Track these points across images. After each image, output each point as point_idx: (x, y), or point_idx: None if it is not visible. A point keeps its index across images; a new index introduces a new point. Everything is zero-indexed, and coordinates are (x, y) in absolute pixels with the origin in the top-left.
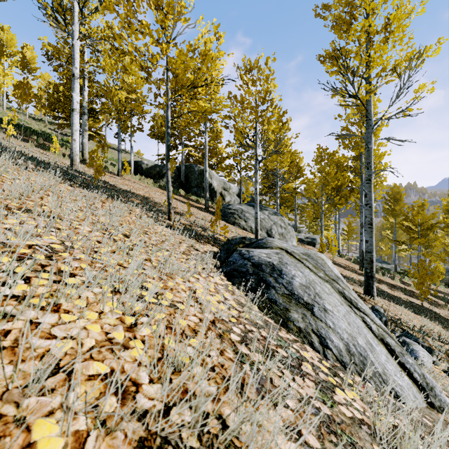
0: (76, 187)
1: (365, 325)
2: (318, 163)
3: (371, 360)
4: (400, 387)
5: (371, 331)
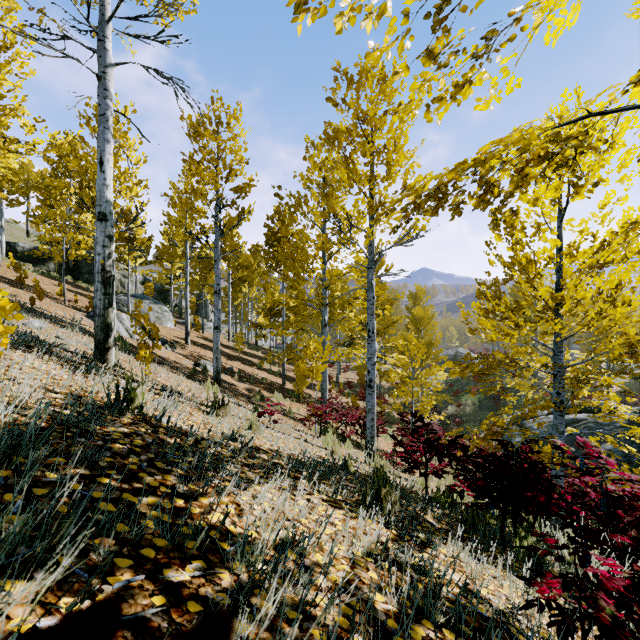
0: (15, 288)
1: (123, 326)
2: (202, 264)
3: (117, 329)
4: (122, 333)
5: (124, 327)
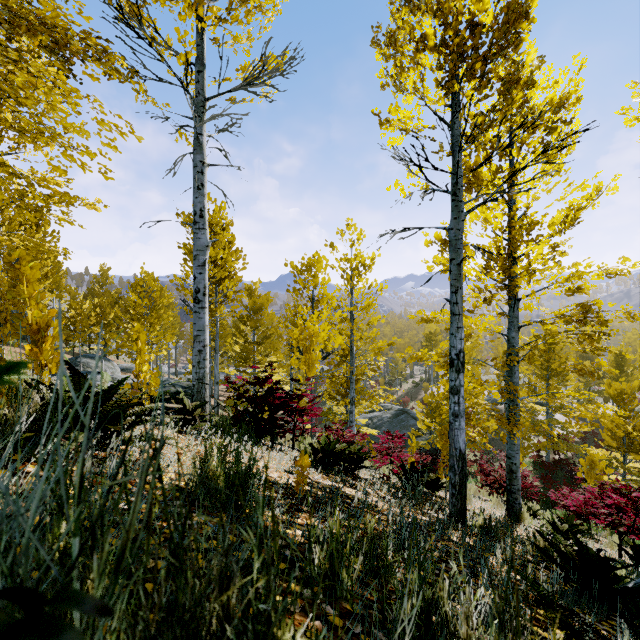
0: None
1: None
2: None
3: None
4: None
5: None
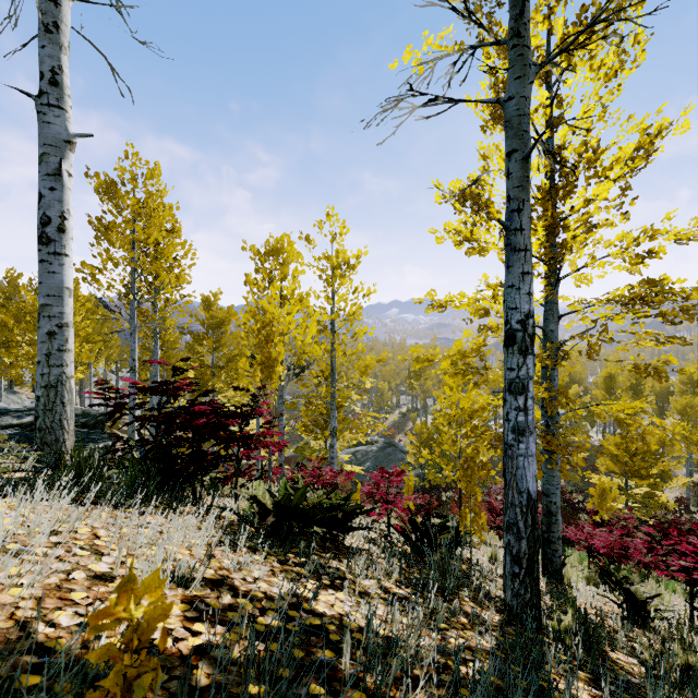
0: None
1: None
2: None
3: None
4: None
5: None
